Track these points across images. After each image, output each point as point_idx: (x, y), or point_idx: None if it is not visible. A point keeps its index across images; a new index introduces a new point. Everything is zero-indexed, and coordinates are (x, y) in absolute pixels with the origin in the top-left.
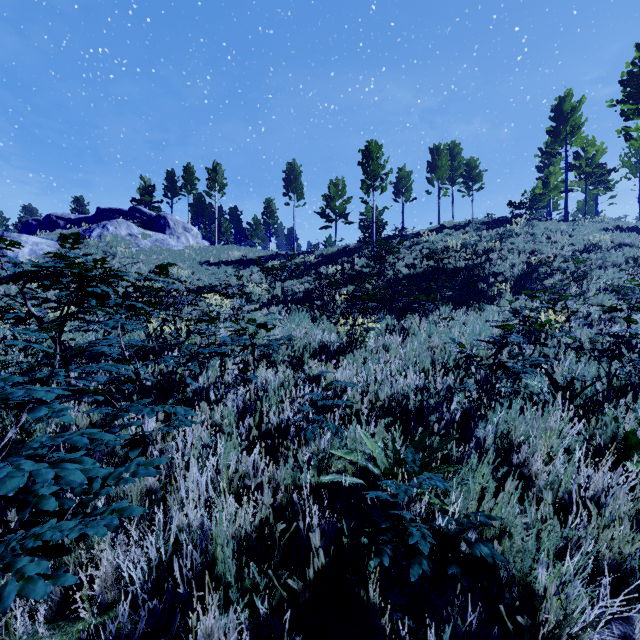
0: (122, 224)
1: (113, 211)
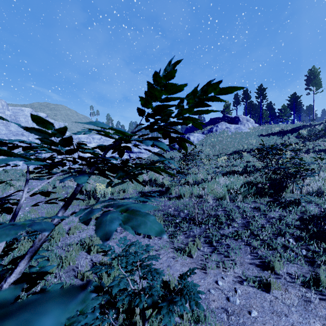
0: (223, 124)
1: (216, 118)
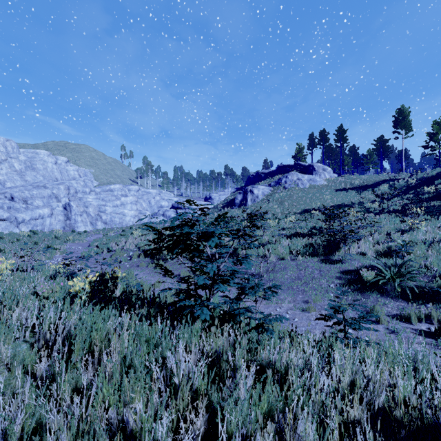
0: (294, 174)
1: (286, 166)
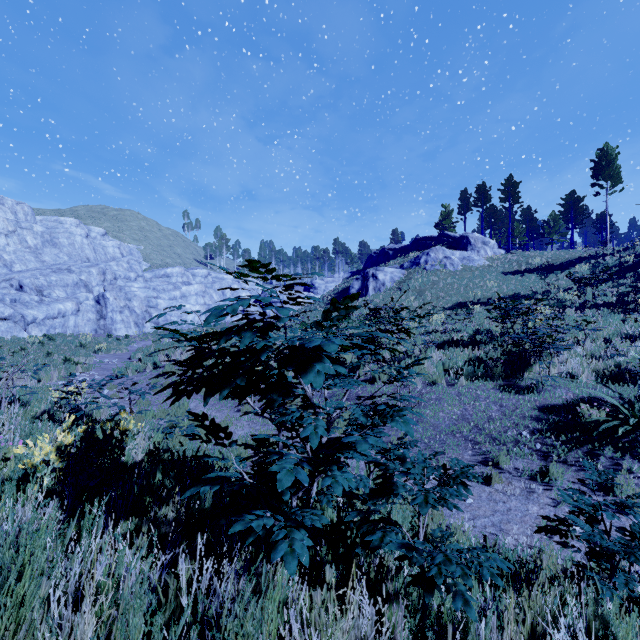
0: (439, 250)
1: (426, 239)
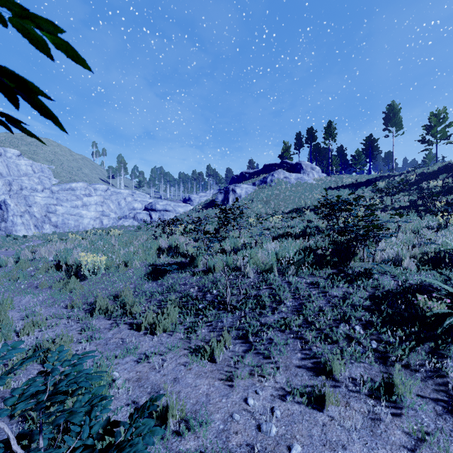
0: (280, 172)
1: (272, 165)
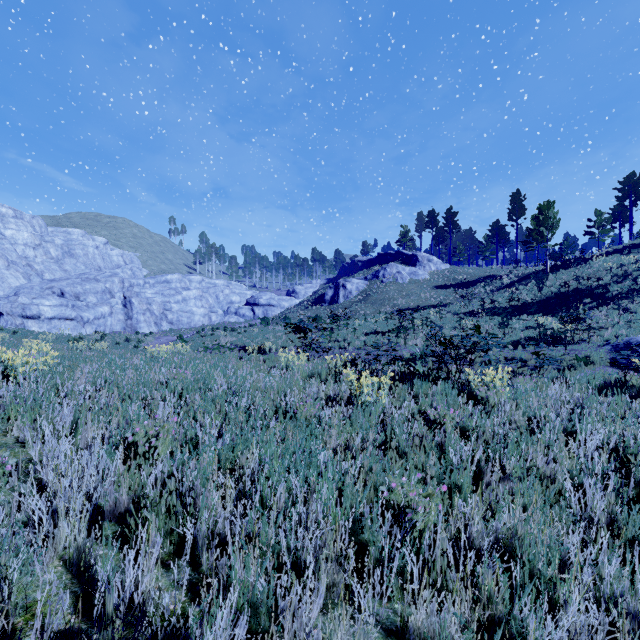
0: (393, 266)
1: (386, 254)
